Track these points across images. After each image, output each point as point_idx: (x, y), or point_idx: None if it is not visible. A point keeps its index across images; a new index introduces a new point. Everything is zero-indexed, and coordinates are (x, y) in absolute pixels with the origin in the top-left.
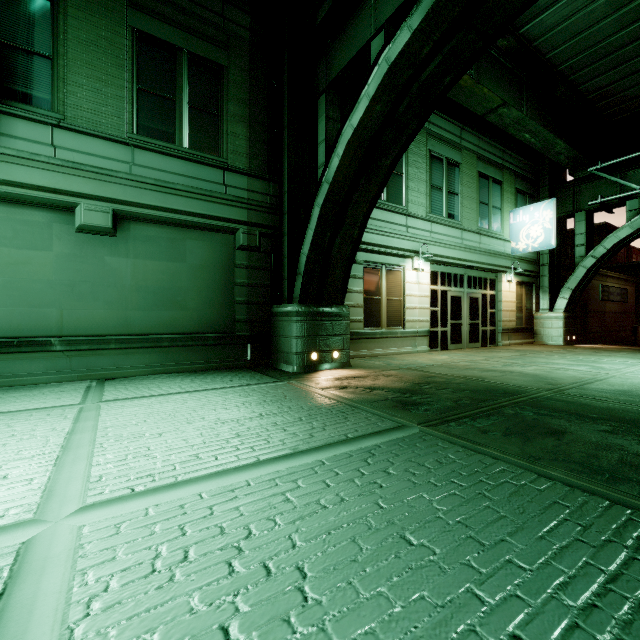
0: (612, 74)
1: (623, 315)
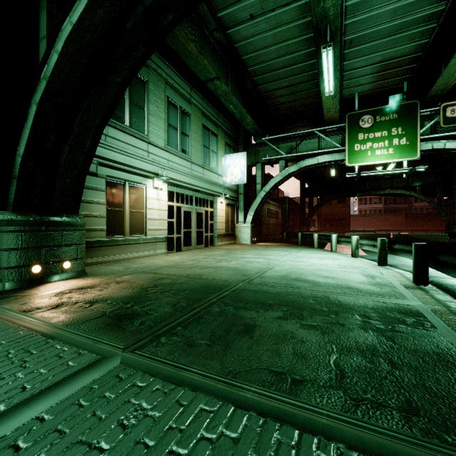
0: (273, 84)
1: (277, 225)
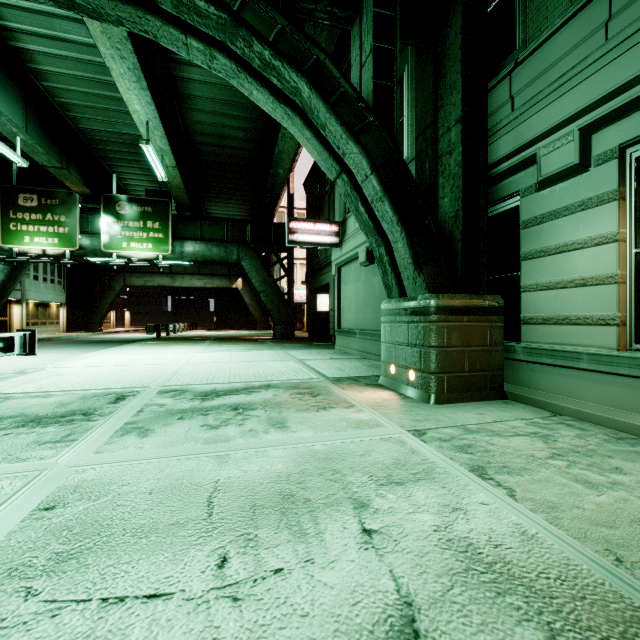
0: None
1: None
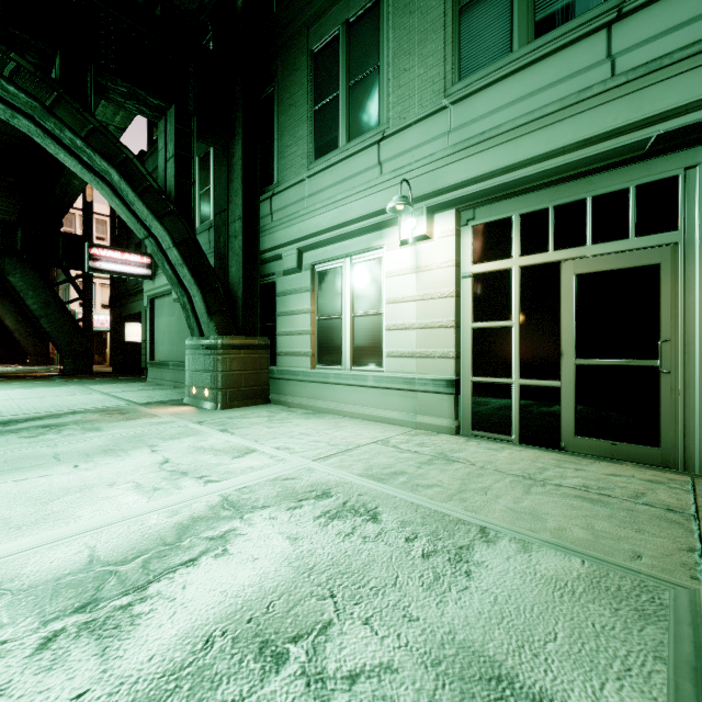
0: None
1: None
